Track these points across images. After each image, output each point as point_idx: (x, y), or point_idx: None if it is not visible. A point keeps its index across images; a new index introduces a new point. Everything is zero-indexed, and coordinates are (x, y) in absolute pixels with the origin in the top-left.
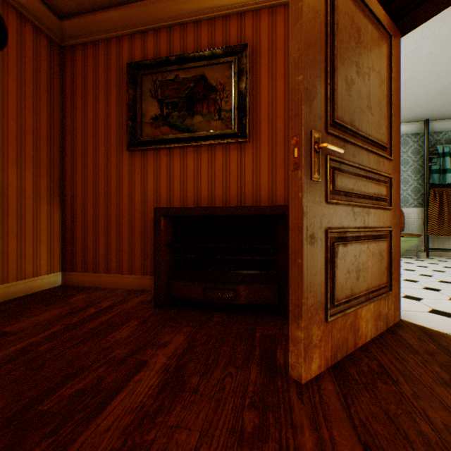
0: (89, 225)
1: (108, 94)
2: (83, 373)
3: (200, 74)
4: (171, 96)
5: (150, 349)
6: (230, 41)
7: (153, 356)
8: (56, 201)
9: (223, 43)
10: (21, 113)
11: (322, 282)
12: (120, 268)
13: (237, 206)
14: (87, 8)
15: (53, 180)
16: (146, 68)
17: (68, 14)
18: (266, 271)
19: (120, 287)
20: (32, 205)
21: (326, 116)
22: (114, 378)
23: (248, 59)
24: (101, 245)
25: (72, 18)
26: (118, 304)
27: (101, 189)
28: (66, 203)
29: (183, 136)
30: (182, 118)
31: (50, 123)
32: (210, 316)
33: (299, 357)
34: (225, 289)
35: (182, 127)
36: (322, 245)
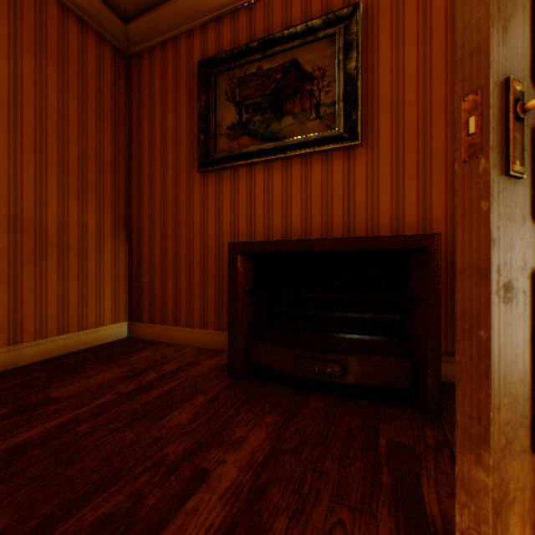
0: (156, 266)
1: (177, 104)
2: (119, 481)
3: (290, 59)
4: (252, 96)
5: (215, 448)
6: (332, 6)
7: (219, 463)
8: (121, 238)
9: (321, 11)
10: (82, 136)
11: (525, 375)
12: (190, 320)
13: (344, 238)
14: (152, 1)
15: (118, 213)
16: (221, 63)
17: (132, 14)
18: (391, 337)
19: (190, 343)
20: (95, 243)
21: (534, 52)
22: (157, 500)
23: (359, 25)
24: (169, 291)
25: (137, 19)
26: (184, 368)
27: (169, 222)
28: (132, 240)
29: (267, 146)
30: (266, 122)
31: (114, 147)
32: (304, 399)
33: (480, 522)
34: (326, 361)
35: (266, 135)
36: (525, 304)
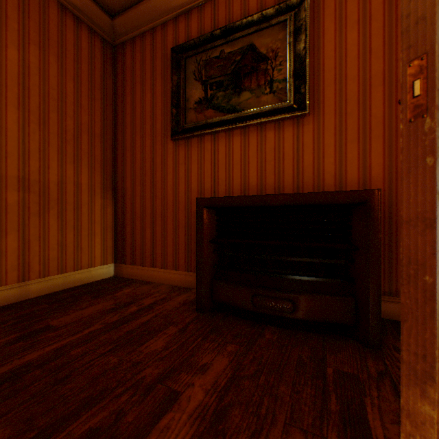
0: (136, 218)
1: (154, 84)
2: (103, 399)
3: (248, 44)
4: (215, 75)
5: (185, 373)
6: None
7: (188, 386)
8: (108, 195)
9: (274, 1)
10: (77, 112)
11: None
12: (164, 262)
13: (295, 193)
14: None
15: (106, 175)
16: (190, 49)
17: (117, 11)
18: (336, 279)
19: (164, 282)
20: (87, 199)
21: None
22: (135, 417)
23: (307, 12)
24: (148, 238)
25: (121, 15)
26: (159, 302)
27: (147, 181)
28: (117, 197)
29: (228, 117)
30: (227, 97)
31: (103, 120)
32: (260, 331)
33: None
34: (279, 299)
35: (227, 107)
36: None
